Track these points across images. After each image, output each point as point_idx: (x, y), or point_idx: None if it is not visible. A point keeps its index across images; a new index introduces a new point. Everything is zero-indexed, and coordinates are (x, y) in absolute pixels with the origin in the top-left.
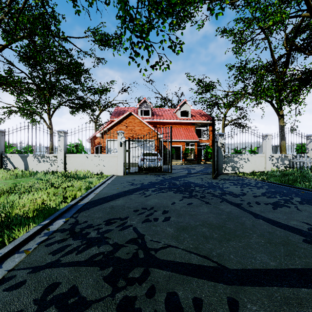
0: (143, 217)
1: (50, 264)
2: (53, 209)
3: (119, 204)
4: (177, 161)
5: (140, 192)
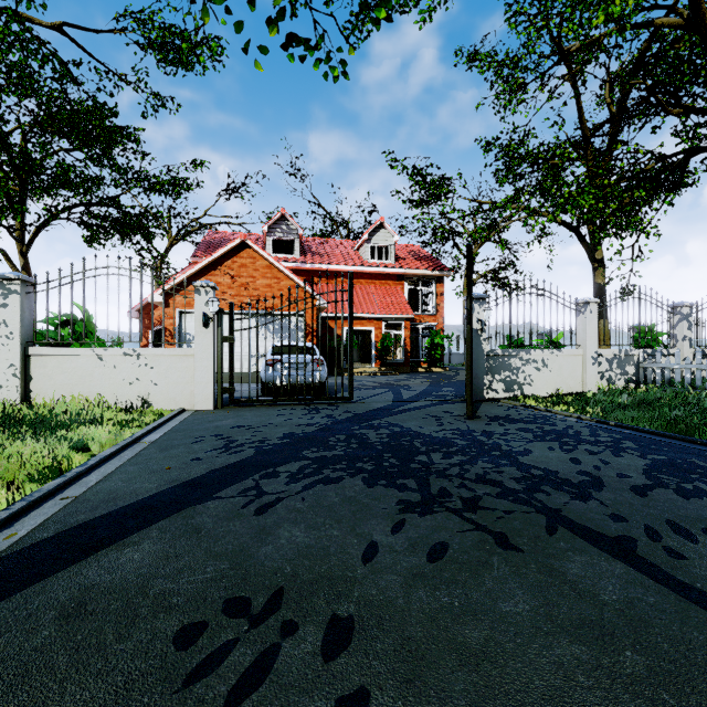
0: None
1: None
2: None
3: (123, 580)
4: (364, 367)
5: (244, 484)
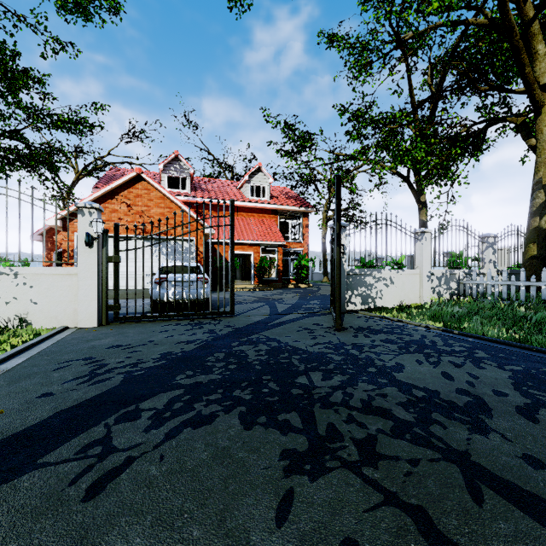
0: None
1: None
2: None
3: None
4: (245, 284)
5: (90, 435)
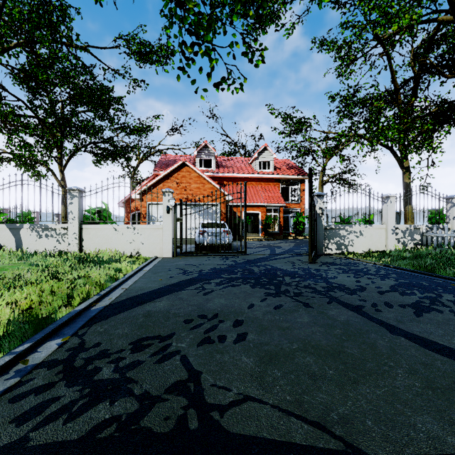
0: (199, 333)
1: (5, 452)
2: (44, 320)
3: (160, 309)
4: (254, 235)
5: (196, 286)
